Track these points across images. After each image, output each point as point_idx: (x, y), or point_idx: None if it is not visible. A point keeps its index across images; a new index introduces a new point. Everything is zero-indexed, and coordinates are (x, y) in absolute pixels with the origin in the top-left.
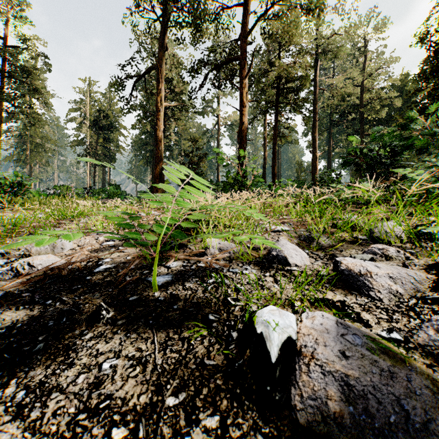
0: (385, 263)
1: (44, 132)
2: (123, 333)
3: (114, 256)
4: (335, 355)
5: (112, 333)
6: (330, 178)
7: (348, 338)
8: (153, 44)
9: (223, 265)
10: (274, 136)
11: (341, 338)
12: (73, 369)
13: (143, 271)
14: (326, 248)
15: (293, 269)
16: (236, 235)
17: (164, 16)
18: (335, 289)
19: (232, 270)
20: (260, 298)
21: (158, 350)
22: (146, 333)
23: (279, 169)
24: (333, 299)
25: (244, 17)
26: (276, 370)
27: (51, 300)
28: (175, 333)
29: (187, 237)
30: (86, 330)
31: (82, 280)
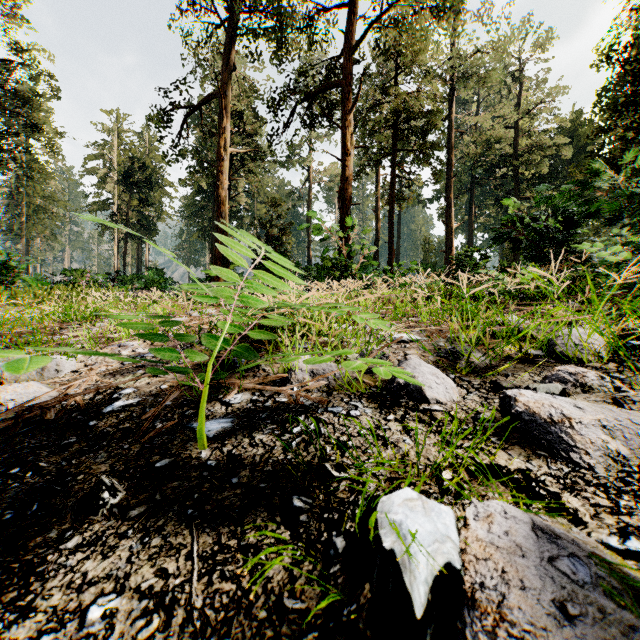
0: (582, 398)
1: (49, 190)
2: (137, 535)
3: (140, 384)
4: (546, 613)
5: (118, 535)
6: (471, 260)
7: (563, 567)
8: (213, 60)
9: (317, 401)
10: (390, 199)
11: (552, 568)
12: (29, 621)
13: (186, 410)
14: (482, 371)
15: (433, 408)
16: (338, 348)
17: (229, 19)
18: (508, 446)
19: (333, 410)
20: (382, 464)
21: (198, 575)
22: (179, 536)
23: (398, 246)
24: (507, 466)
25: (348, 23)
26: (425, 635)
27: (19, 466)
28: (231, 535)
29: (258, 356)
30: (71, 531)
31: (81, 428)
